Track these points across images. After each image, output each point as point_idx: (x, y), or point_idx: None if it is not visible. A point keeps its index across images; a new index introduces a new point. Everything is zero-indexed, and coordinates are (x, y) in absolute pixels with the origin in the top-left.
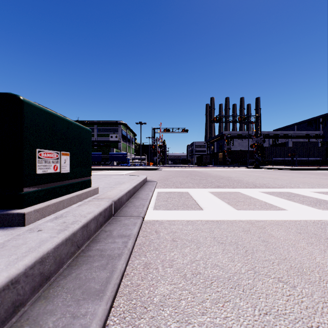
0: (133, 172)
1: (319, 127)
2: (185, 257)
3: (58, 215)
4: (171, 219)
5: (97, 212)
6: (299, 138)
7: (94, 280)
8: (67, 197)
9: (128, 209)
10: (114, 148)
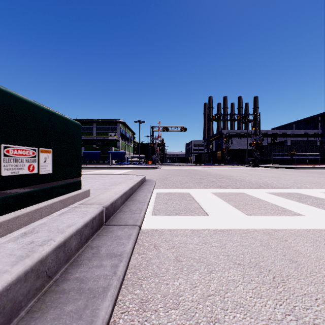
0: (131, 171)
1: (317, 125)
2: (194, 288)
3: (29, 229)
4: (173, 228)
5: (80, 224)
6: (298, 137)
7: None
8: (47, 203)
9: (122, 215)
10: (113, 147)
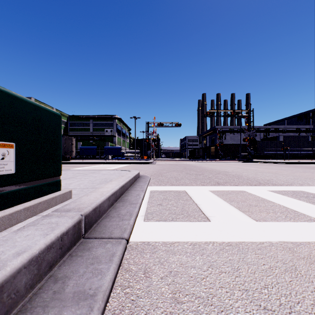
0: (126, 166)
1: (309, 121)
2: None
3: None
4: (168, 240)
5: (39, 248)
6: (290, 132)
7: None
8: (3, 213)
9: (108, 223)
10: (109, 142)
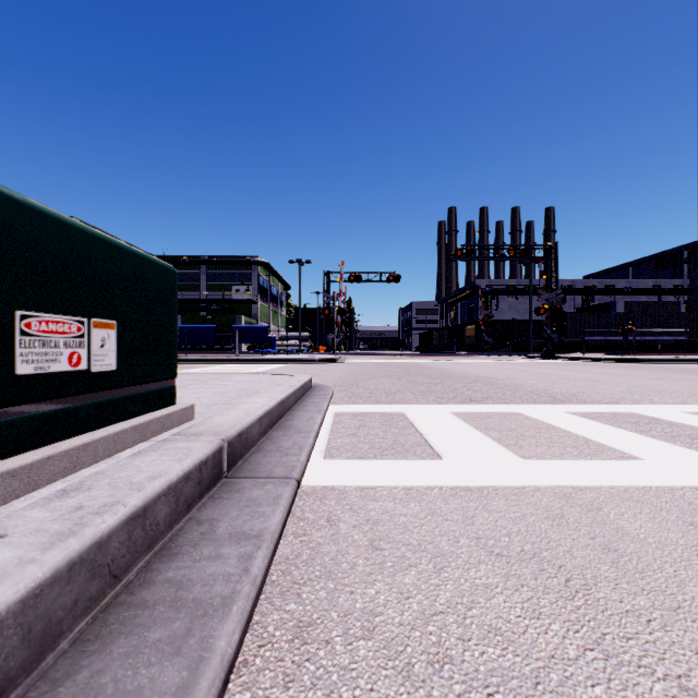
0: (282, 367)
1: (682, 270)
2: (405, 600)
3: (72, 484)
4: (366, 484)
5: (176, 475)
6: (639, 294)
7: (138, 697)
8: (108, 432)
9: (263, 459)
10: (243, 316)
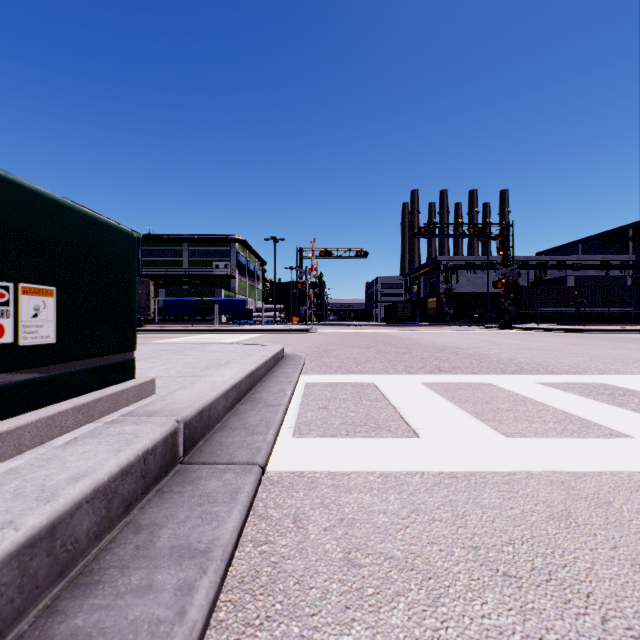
0: (258, 337)
1: (627, 247)
2: None
3: None
4: (339, 469)
5: (108, 472)
6: (588, 269)
7: None
8: (39, 415)
9: (226, 439)
10: (222, 290)
